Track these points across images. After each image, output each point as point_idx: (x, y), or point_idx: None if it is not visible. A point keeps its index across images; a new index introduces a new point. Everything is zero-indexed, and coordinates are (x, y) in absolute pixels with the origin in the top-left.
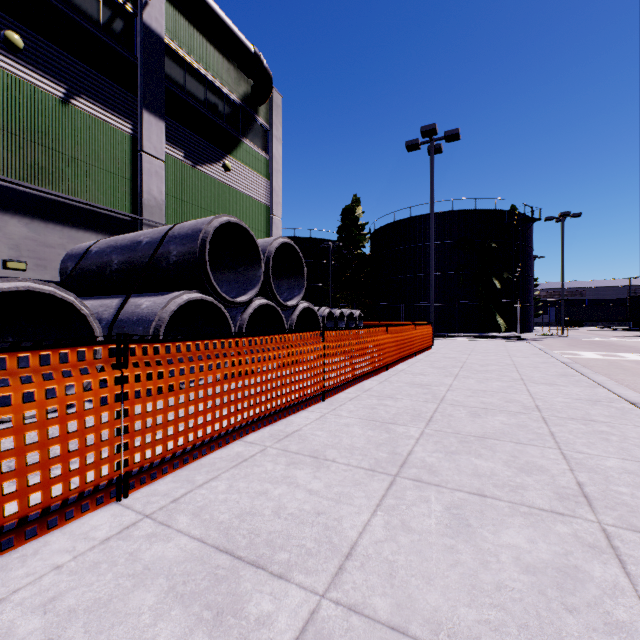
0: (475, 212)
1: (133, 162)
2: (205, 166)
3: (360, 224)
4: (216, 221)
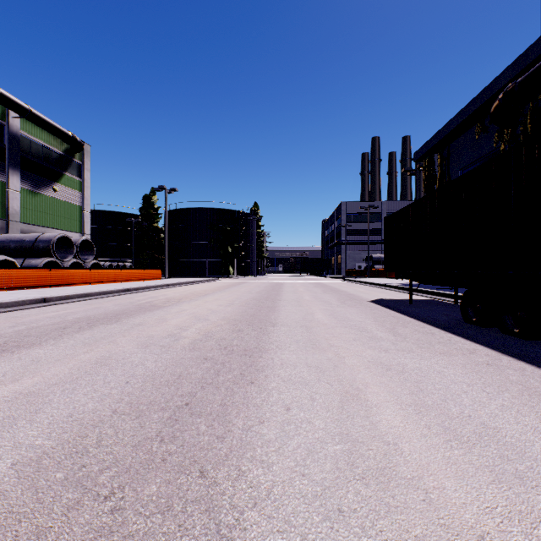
0: (220, 210)
1: (4, 194)
2: (42, 190)
3: (156, 207)
4: (58, 236)
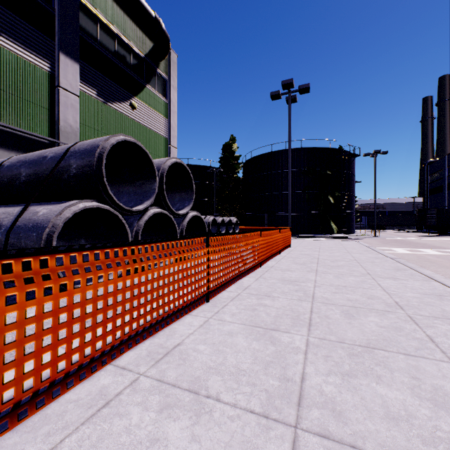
0: (316, 149)
1: (51, 95)
2: (115, 103)
3: (236, 156)
4: (113, 139)
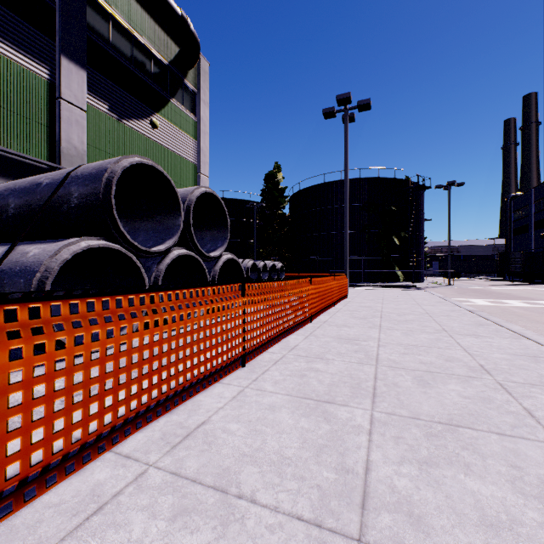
0: (378, 180)
1: (50, 108)
2: (131, 121)
3: (281, 188)
4: (125, 161)
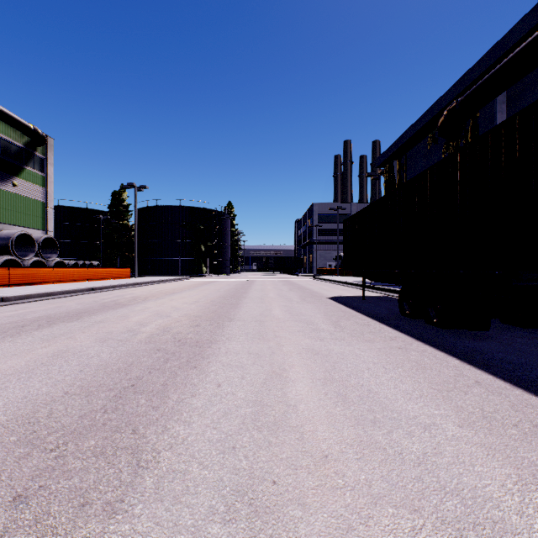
0: (193, 208)
1: None
2: None
3: (126, 204)
4: (17, 234)
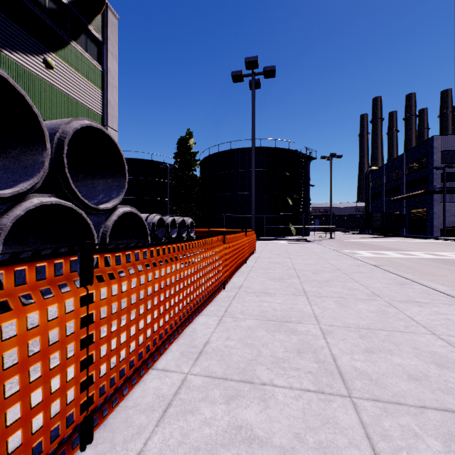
0: (276, 149)
1: None
2: (16, 54)
3: (192, 152)
4: None
